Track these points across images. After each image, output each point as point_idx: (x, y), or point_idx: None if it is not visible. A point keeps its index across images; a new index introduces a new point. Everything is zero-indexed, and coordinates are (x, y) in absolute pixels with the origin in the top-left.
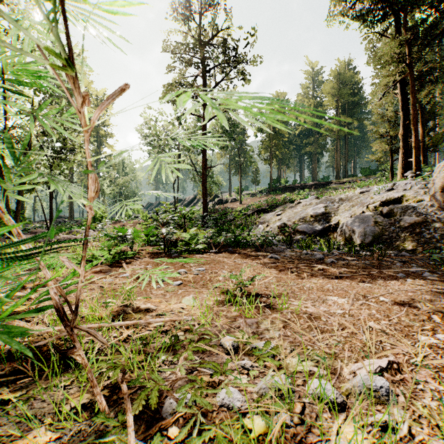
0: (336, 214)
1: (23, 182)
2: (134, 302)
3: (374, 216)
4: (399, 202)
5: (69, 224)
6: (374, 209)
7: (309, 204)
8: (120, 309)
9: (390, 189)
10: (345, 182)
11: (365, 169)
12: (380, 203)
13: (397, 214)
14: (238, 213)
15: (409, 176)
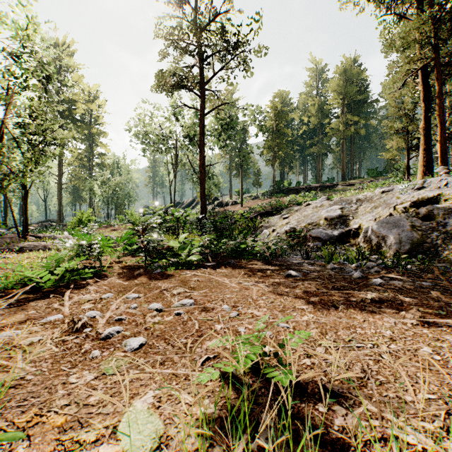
0: (355, 217)
1: None
2: None
3: (409, 218)
4: (435, 202)
5: (55, 228)
6: (403, 211)
7: (319, 206)
8: None
9: (421, 187)
10: (352, 184)
11: (373, 170)
12: (410, 204)
13: (439, 217)
14: (239, 216)
15: (442, 172)
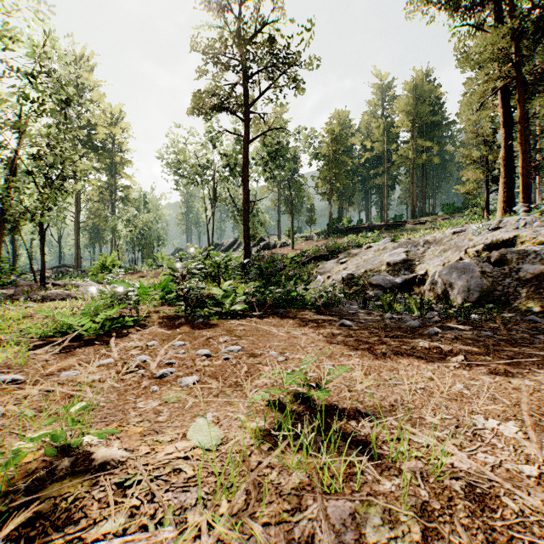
0: (421, 262)
1: (5, 219)
2: (88, 438)
3: (480, 263)
4: (511, 245)
5: (73, 275)
6: (475, 255)
7: (382, 248)
8: (43, 464)
9: (496, 227)
10: (423, 222)
11: (449, 206)
12: (483, 247)
13: (513, 261)
14: (289, 260)
15: (521, 210)
